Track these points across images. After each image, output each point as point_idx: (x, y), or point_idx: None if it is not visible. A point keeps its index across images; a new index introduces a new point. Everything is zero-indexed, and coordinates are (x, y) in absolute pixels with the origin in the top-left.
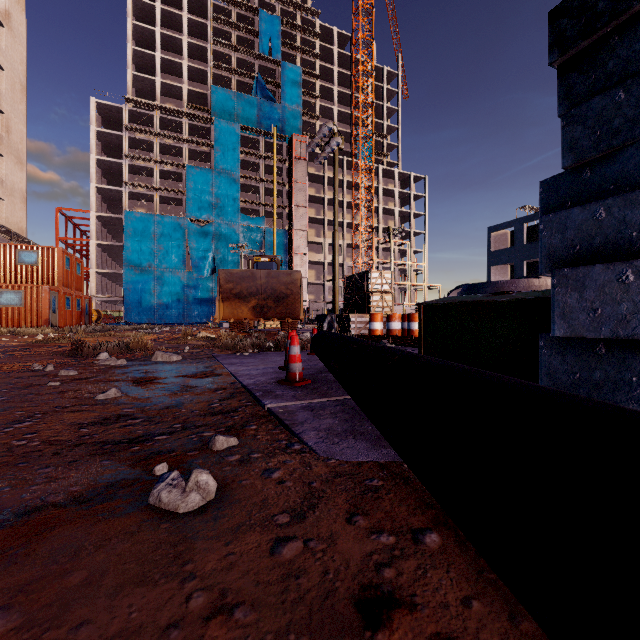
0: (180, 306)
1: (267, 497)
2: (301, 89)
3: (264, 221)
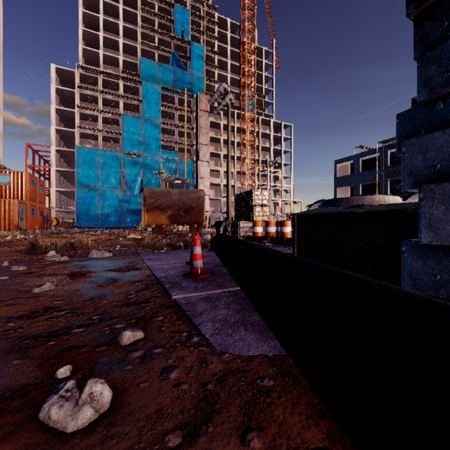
0: (117, 215)
1: (162, 406)
2: (204, 61)
3: (178, 154)
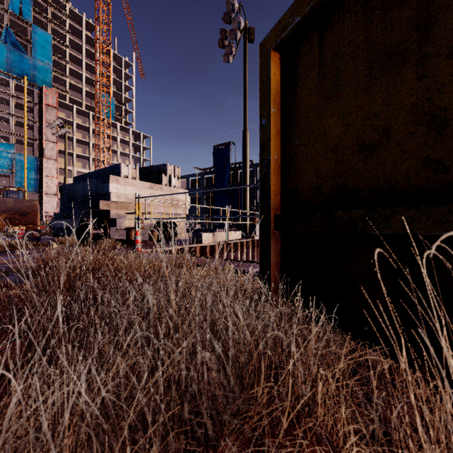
0: None
1: None
2: (52, 52)
3: (14, 147)
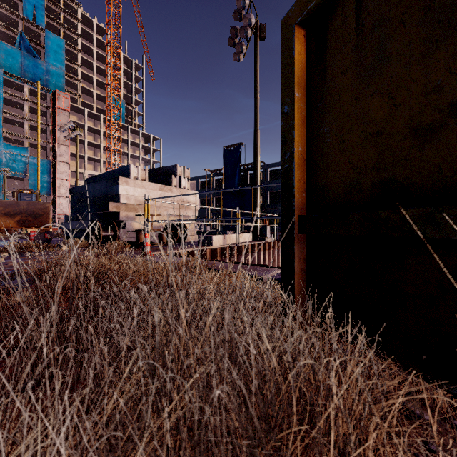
0: None
1: None
2: (64, 56)
3: (28, 151)
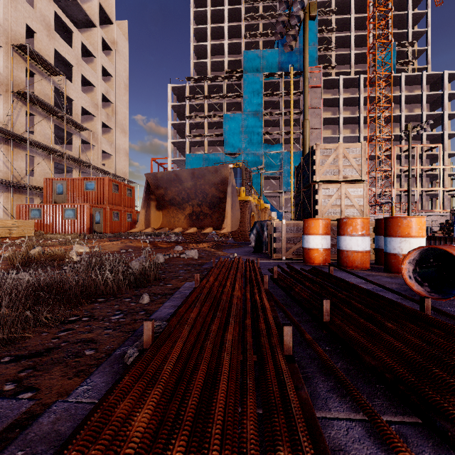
0: None
1: None
2: (317, 28)
3: (282, 146)
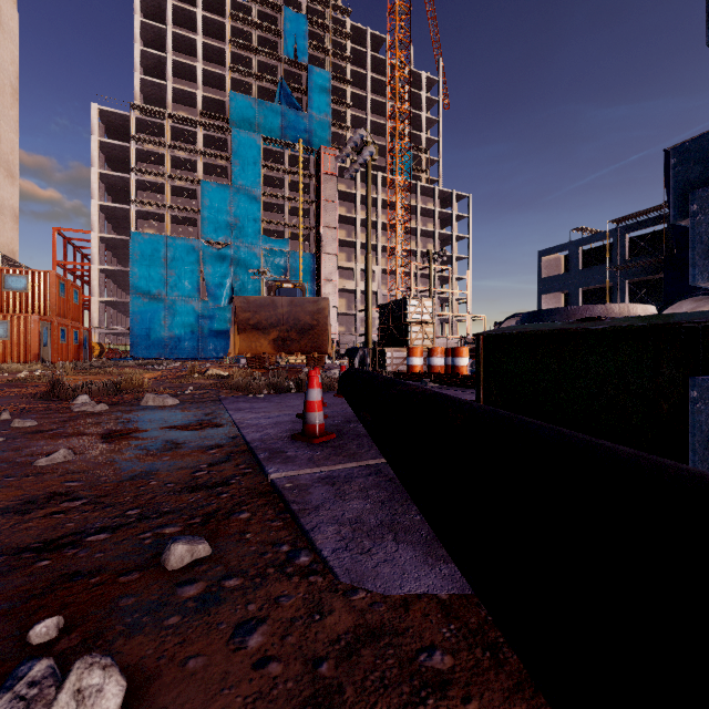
0: (194, 339)
1: None
2: (330, 96)
3: (289, 244)
